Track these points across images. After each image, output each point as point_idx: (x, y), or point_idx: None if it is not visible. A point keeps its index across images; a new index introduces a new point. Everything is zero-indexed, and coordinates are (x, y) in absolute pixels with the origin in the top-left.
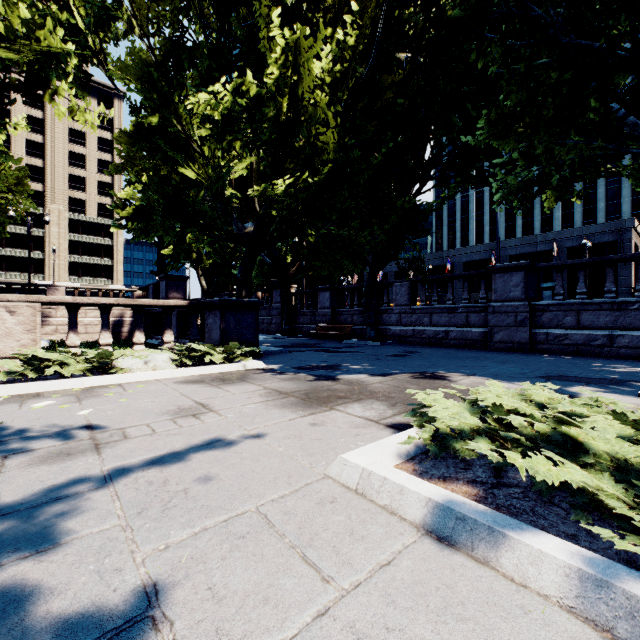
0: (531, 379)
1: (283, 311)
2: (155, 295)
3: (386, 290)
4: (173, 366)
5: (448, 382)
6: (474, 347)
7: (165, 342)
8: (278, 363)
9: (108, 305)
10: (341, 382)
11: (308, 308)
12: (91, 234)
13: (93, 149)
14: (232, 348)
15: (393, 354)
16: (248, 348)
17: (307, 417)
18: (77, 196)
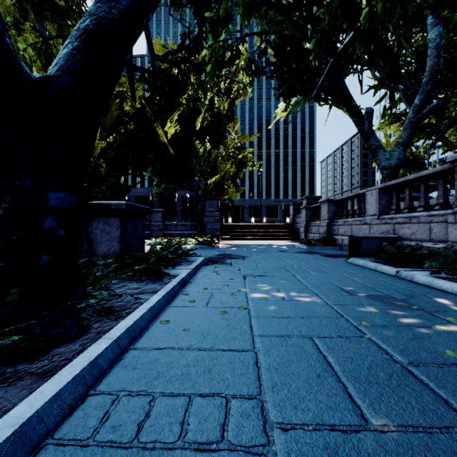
0: None
1: None
2: None
3: None
4: None
5: None
6: (146, 238)
7: None
8: None
9: None
10: None
11: None
12: None
13: None
14: None
15: None
16: None
17: None
18: None
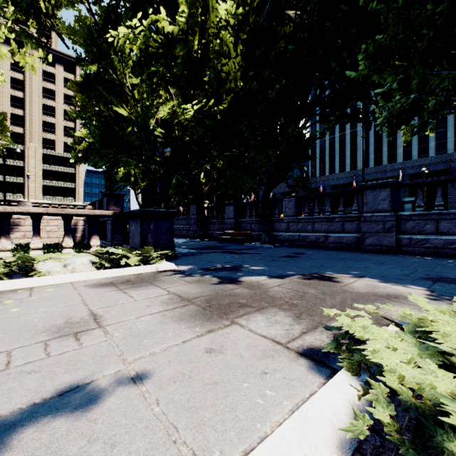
0: (418, 281)
1: (198, 221)
2: (100, 209)
3: (277, 204)
4: (92, 268)
5: (343, 285)
6: (348, 249)
7: (92, 246)
8: (188, 264)
9: (38, 214)
10: (243, 285)
11: (217, 218)
12: (59, 165)
13: (61, 103)
14: (148, 251)
15: (285, 255)
16: (163, 251)
17: (204, 337)
18: (49, 137)
